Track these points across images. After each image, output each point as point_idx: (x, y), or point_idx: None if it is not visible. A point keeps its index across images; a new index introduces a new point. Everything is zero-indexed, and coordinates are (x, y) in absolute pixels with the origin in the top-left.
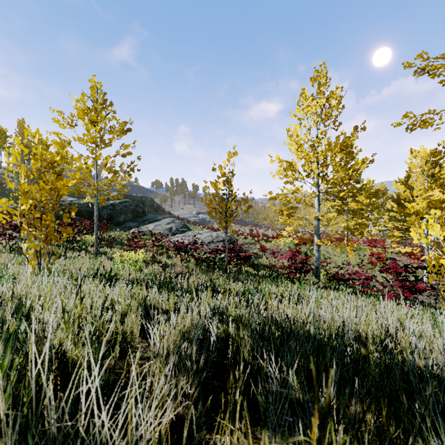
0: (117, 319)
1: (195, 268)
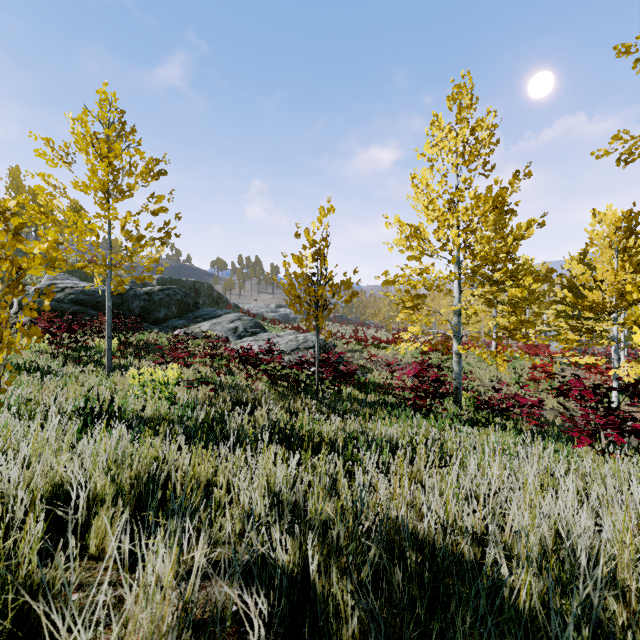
0: (32, 551)
1: (268, 391)
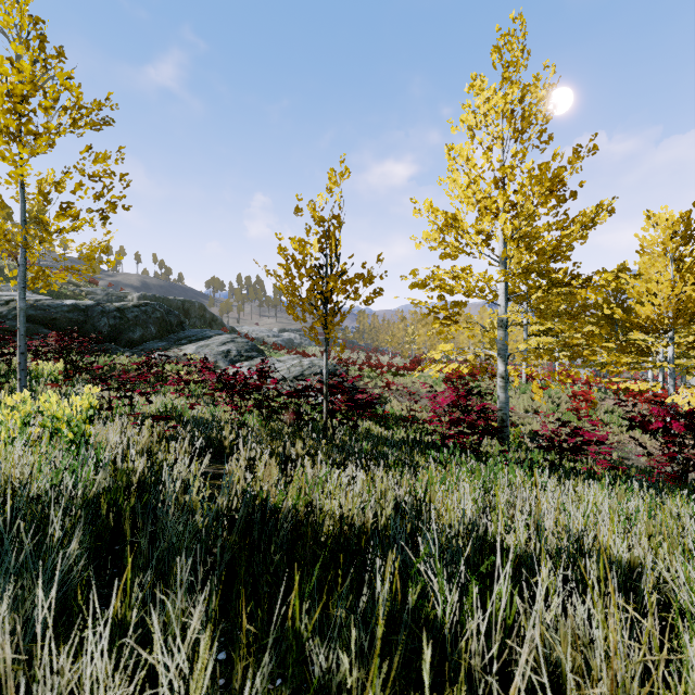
0: None
1: (258, 428)
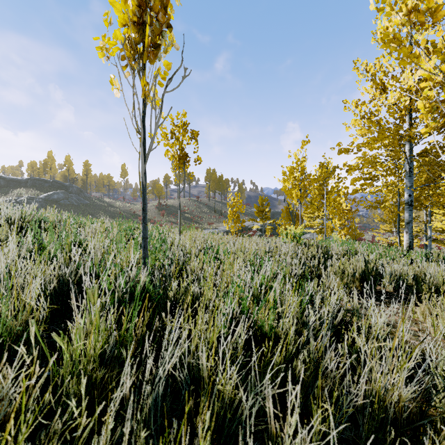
0: None
1: None
